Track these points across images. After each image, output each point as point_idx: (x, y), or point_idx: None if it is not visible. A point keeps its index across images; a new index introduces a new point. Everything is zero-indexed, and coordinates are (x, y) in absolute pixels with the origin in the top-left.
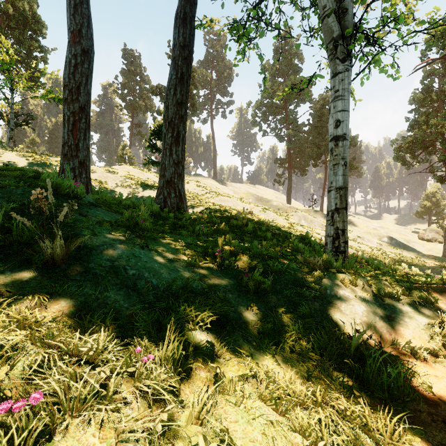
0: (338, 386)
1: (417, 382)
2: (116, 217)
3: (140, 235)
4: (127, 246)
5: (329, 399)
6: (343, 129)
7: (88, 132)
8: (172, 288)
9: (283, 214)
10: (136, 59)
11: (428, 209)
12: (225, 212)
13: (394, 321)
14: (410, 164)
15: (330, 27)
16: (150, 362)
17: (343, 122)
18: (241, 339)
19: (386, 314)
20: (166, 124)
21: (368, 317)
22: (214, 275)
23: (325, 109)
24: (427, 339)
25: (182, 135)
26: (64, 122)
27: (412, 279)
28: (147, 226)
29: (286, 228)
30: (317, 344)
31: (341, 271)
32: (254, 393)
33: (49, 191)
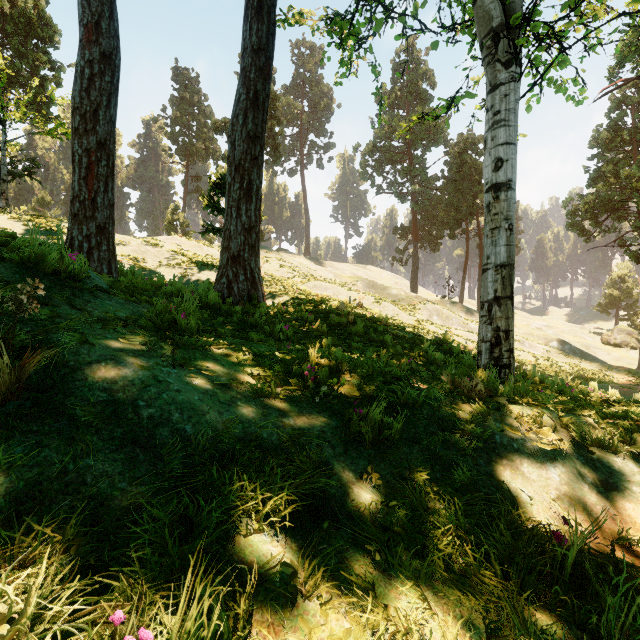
0: None
1: None
2: (141, 311)
3: (175, 342)
4: (147, 362)
5: None
6: (507, 173)
7: (112, 181)
8: (222, 443)
9: (406, 307)
10: (193, 82)
11: (615, 300)
12: (322, 303)
13: (615, 492)
14: (590, 234)
15: (487, 11)
16: None
17: (507, 161)
18: (351, 546)
19: (599, 478)
20: (232, 169)
21: (570, 485)
22: (301, 412)
23: (466, 155)
24: None
25: (257, 186)
26: (73, 165)
27: (633, 413)
28: (191, 326)
29: (411, 327)
30: (495, 552)
31: (512, 400)
32: None
33: None
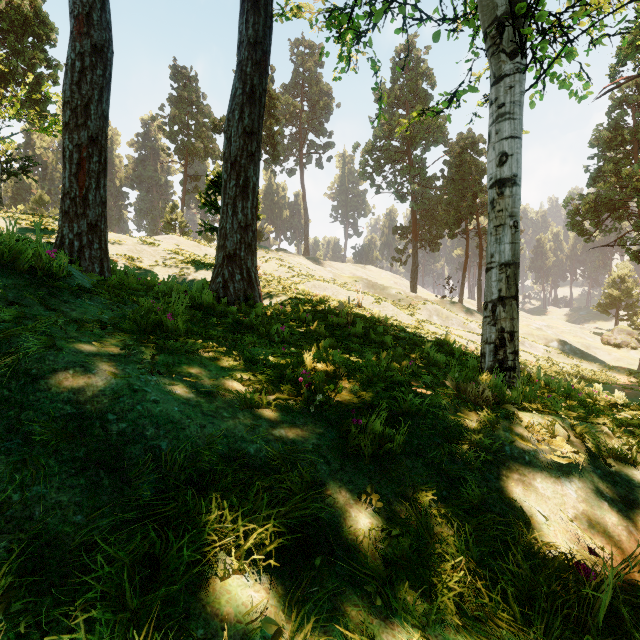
0: None
1: None
2: (126, 312)
3: (159, 346)
4: (123, 368)
5: None
6: (512, 168)
7: (104, 178)
8: (201, 463)
9: (406, 307)
10: (192, 81)
11: (615, 300)
12: (320, 304)
13: (637, 509)
14: (590, 234)
15: None
16: None
17: (512, 156)
18: (348, 586)
19: (619, 494)
20: (228, 166)
21: (588, 502)
22: (294, 423)
23: (466, 155)
24: None
25: (253, 183)
26: (64, 160)
27: None
28: (179, 328)
29: (411, 328)
30: (513, 589)
31: (521, 406)
32: None
33: None
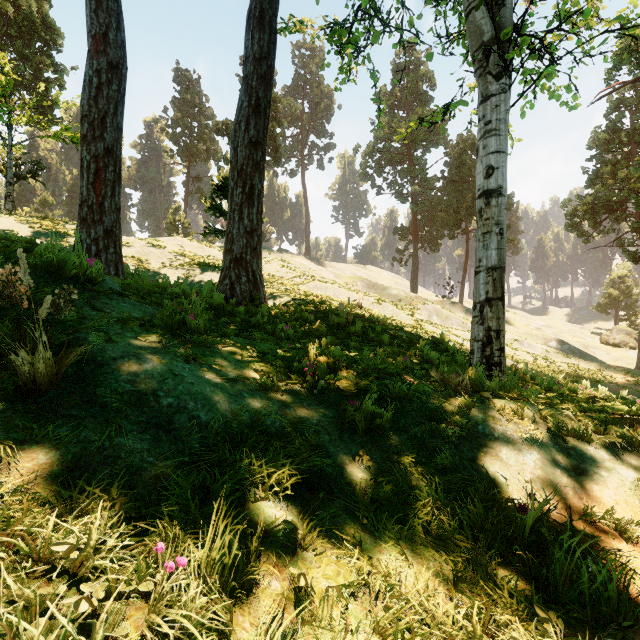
0: (507, 599)
1: (633, 583)
2: (152, 312)
3: (186, 341)
4: (163, 358)
5: (495, 626)
6: (497, 180)
7: (119, 186)
8: (232, 428)
9: (406, 307)
10: (194, 84)
11: (614, 300)
12: (322, 304)
13: (585, 476)
14: (589, 235)
15: (479, 26)
16: (179, 573)
17: (497, 169)
18: (343, 514)
19: (571, 464)
20: (235, 174)
21: (544, 469)
22: (301, 403)
23: (466, 156)
24: (638, 504)
25: (258, 191)
26: (82, 170)
27: (609, 407)
28: (199, 326)
29: (410, 327)
30: (468, 520)
31: (497, 395)
32: (364, 622)
33: (22, 268)
